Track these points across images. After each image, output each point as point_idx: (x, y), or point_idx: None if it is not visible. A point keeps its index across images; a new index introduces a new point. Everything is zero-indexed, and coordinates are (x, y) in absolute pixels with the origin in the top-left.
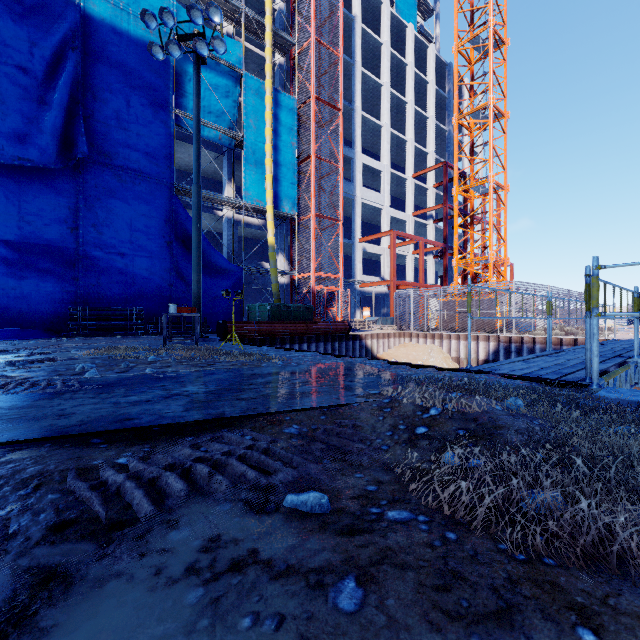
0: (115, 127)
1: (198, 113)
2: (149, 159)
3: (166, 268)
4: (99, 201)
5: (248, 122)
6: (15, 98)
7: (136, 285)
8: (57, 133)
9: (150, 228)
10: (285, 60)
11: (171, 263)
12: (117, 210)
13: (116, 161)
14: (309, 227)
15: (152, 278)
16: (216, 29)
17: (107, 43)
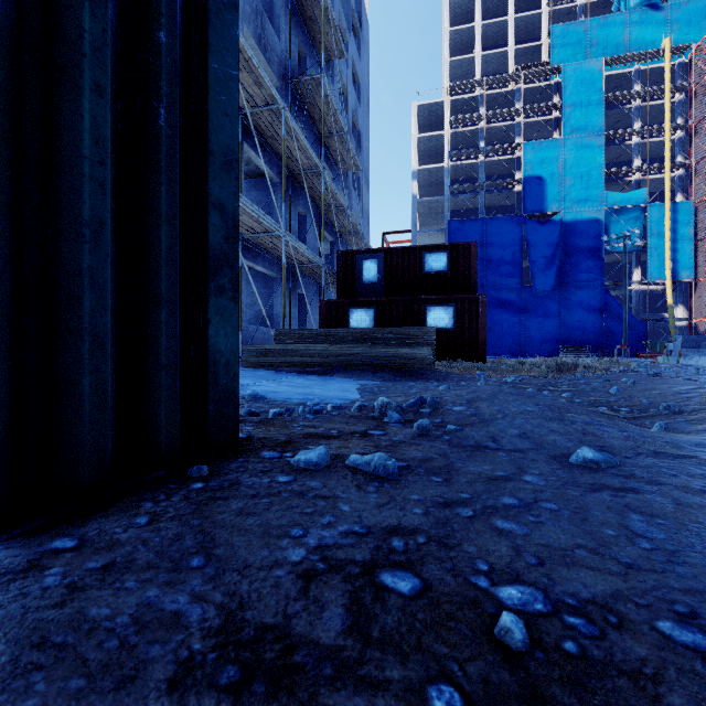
0: (576, 265)
1: (625, 266)
2: (591, 274)
3: (599, 325)
4: (569, 300)
5: (651, 233)
6: (541, 269)
7: (585, 335)
8: (555, 277)
9: (591, 307)
10: (683, 170)
11: (602, 323)
12: (576, 302)
13: (576, 280)
14: (705, 287)
15: (592, 331)
16: (627, 181)
17: (572, 230)
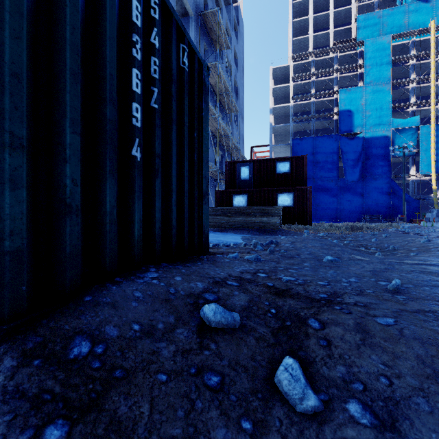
0: (373, 165)
1: (404, 165)
2: (382, 170)
3: (388, 202)
4: (368, 186)
5: (422, 144)
6: (350, 167)
7: (378, 208)
8: (359, 172)
9: (383, 191)
10: None
11: (390, 201)
12: (373, 188)
13: (373, 174)
14: None
15: (383, 206)
16: (406, 111)
17: (370, 143)
